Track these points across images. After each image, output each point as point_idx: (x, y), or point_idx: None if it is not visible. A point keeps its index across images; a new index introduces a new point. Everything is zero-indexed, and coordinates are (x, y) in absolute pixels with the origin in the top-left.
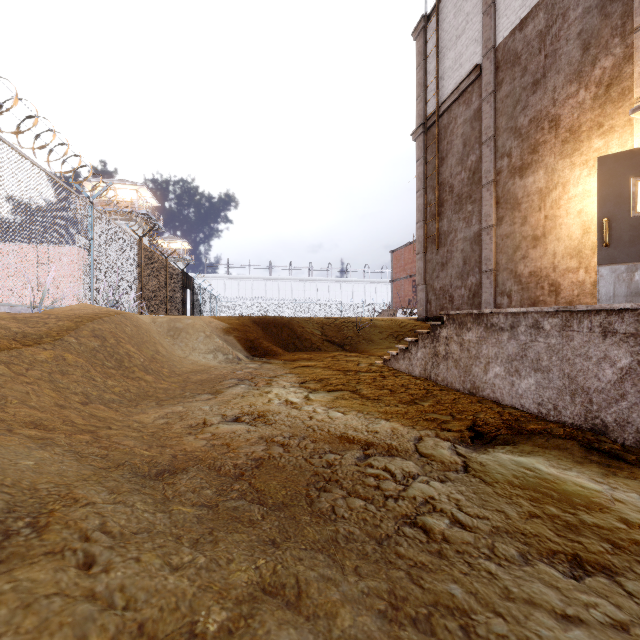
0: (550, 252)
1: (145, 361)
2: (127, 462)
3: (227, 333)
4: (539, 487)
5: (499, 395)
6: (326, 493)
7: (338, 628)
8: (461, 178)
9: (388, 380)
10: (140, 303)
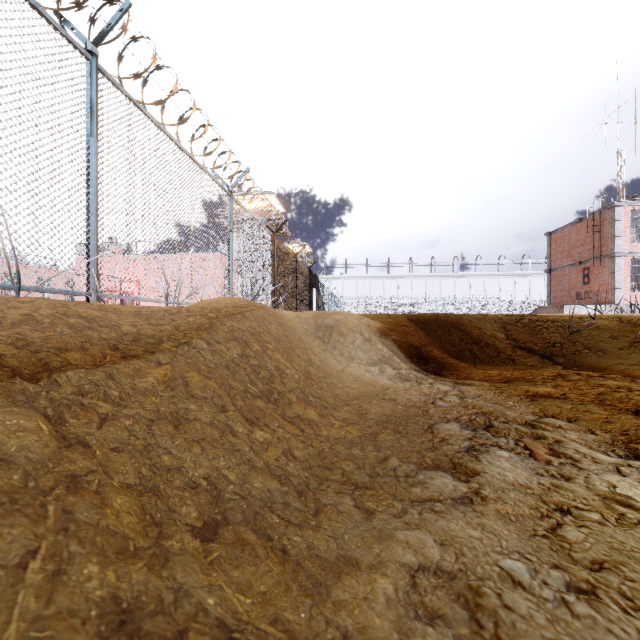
0: None
1: (300, 380)
2: None
3: (383, 335)
4: None
5: None
6: None
7: None
8: None
9: None
10: (273, 301)
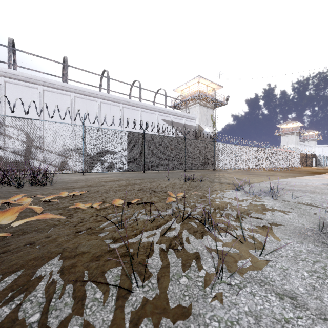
0: None
1: None
2: None
3: None
4: None
5: None
6: None
7: None
8: None
9: None
10: (300, 164)
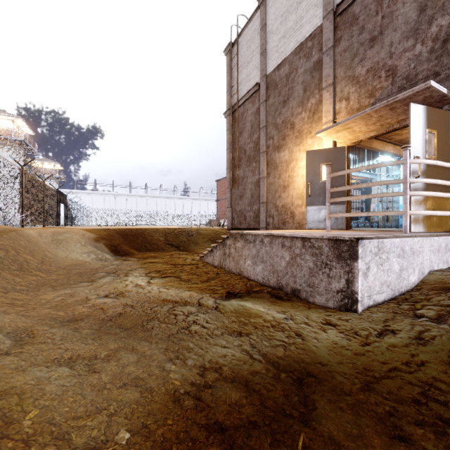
0: (291, 195)
1: (38, 264)
2: (51, 318)
3: (97, 241)
4: (242, 312)
5: (249, 275)
6: (151, 323)
7: (145, 353)
8: (250, 146)
9: (199, 269)
10: (21, 217)
